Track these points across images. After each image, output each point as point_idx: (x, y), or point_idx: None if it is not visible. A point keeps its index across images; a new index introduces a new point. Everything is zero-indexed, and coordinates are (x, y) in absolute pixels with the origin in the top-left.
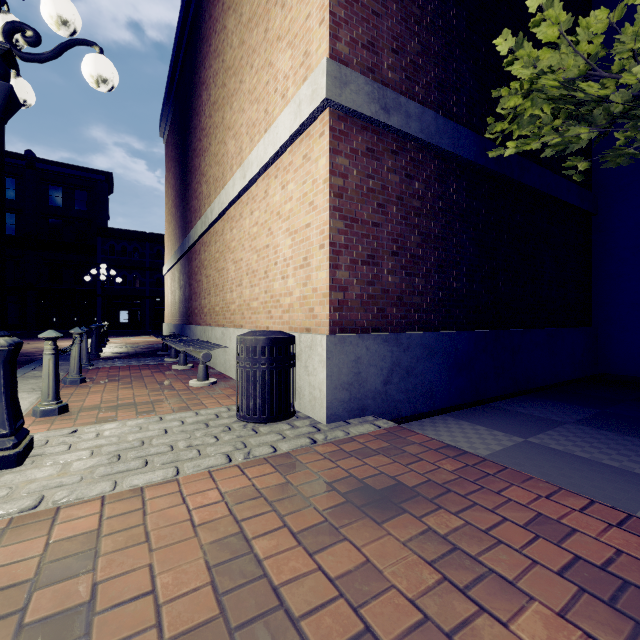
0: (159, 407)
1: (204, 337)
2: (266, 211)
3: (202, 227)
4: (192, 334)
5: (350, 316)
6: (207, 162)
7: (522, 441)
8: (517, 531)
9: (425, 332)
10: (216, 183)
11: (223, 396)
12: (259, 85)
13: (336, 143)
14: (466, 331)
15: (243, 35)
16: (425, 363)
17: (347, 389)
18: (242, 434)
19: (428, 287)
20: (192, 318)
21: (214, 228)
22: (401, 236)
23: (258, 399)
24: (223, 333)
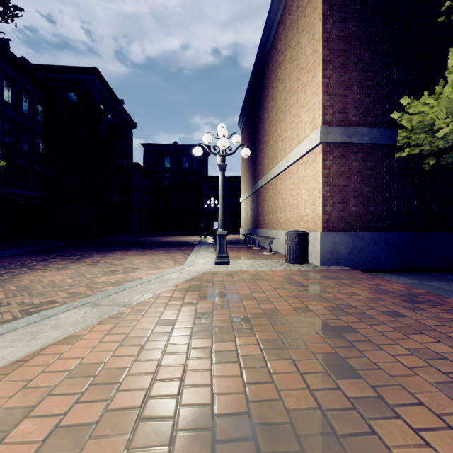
0: (256, 259)
1: (266, 235)
2: (297, 179)
3: (265, 181)
4: (259, 233)
5: (332, 225)
6: (267, 148)
7: (418, 282)
8: (368, 285)
9: (373, 232)
10: (272, 160)
11: (279, 258)
12: (294, 122)
13: (325, 156)
14: (402, 232)
15: (286, 96)
16: (373, 246)
17: (330, 254)
18: (288, 265)
19: (376, 211)
20: (258, 225)
21: (271, 182)
22: (359, 189)
23: (294, 255)
24: (276, 232)
